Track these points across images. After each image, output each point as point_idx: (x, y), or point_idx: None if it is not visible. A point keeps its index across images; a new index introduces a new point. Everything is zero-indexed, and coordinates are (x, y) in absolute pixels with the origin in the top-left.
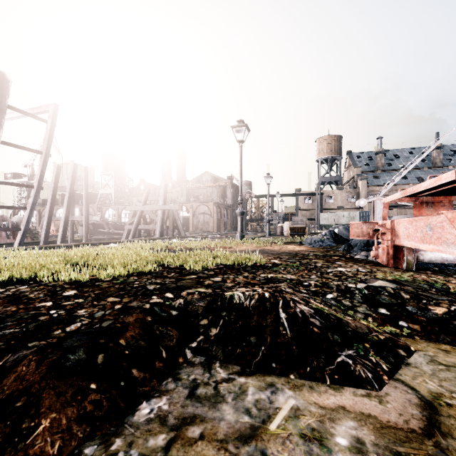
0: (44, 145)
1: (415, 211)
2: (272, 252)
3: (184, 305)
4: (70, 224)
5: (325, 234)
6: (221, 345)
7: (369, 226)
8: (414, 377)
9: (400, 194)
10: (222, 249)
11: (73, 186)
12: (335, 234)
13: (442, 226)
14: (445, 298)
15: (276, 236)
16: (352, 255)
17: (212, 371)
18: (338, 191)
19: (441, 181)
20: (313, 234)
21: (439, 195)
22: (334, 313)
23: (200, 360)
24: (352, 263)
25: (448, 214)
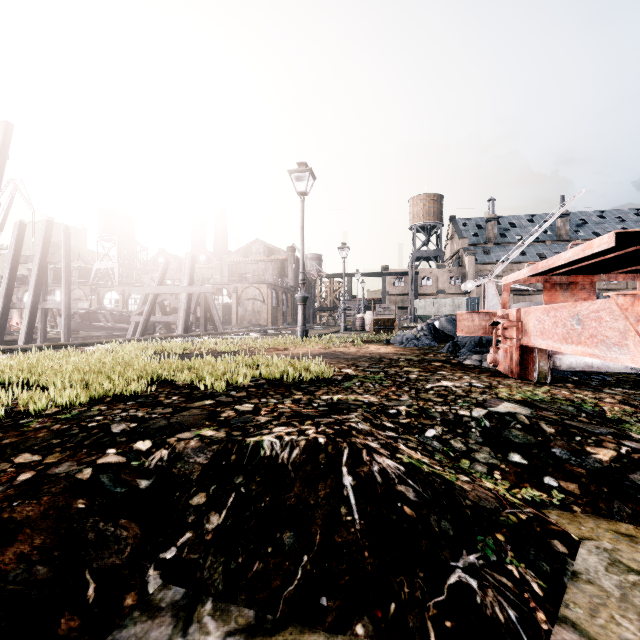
0: None
1: (546, 297)
2: (346, 356)
3: (169, 465)
4: (41, 313)
5: (422, 329)
6: (225, 555)
7: (483, 317)
8: (592, 609)
9: (527, 271)
10: (272, 351)
11: (45, 255)
12: (435, 329)
13: (598, 317)
14: (605, 429)
15: (355, 332)
16: (460, 359)
17: (192, 629)
18: (439, 270)
19: (592, 249)
20: (406, 328)
21: (579, 274)
22: (439, 470)
23: (174, 595)
24: (461, 372)
25: (619, 298)
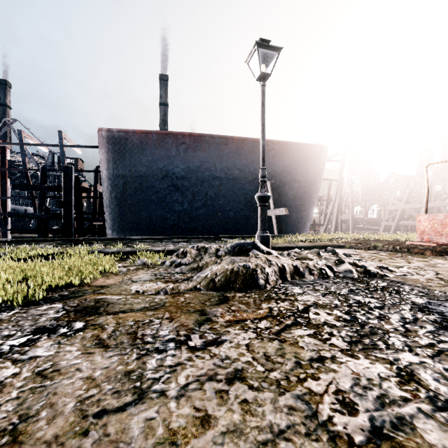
0: (338, 175)
1: None
2: None
3: None
4: (339, 221)
5: None
6: None
7: None
8: None
9: None
10: None
11: (340, 193)
12: None
13: None
14: None
15: None
16: None
17: None
18: None
19: None
20: None
21: None
22: None
23: None
24: None
25: None
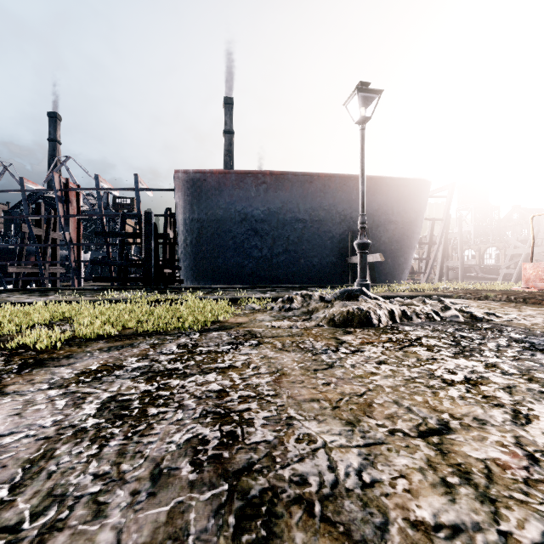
0: (444, 214)
1: None
2: None
3: None
4: (445, 268)
5: None
6: None
7: None
8: None
9: None
10: None
11: (446, 235)
12: None
13: None
14: None
15: None
16: None
17: None
18: None
19: None
20: None
21: None
22: None
23: None
24: None
25: None
